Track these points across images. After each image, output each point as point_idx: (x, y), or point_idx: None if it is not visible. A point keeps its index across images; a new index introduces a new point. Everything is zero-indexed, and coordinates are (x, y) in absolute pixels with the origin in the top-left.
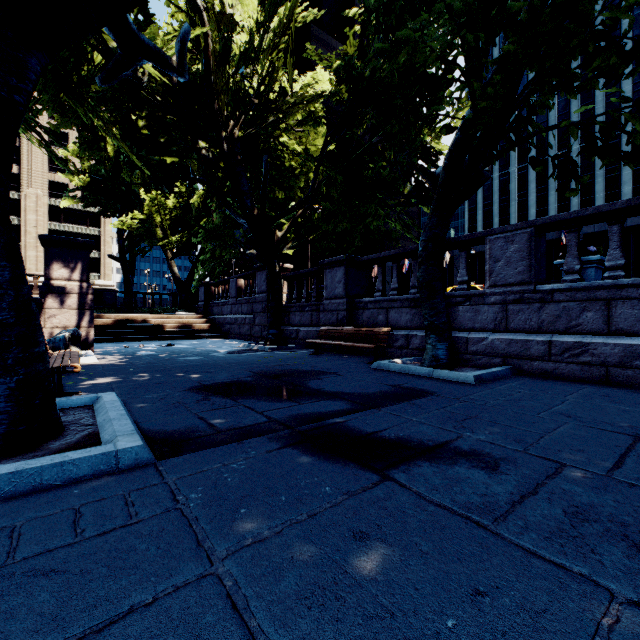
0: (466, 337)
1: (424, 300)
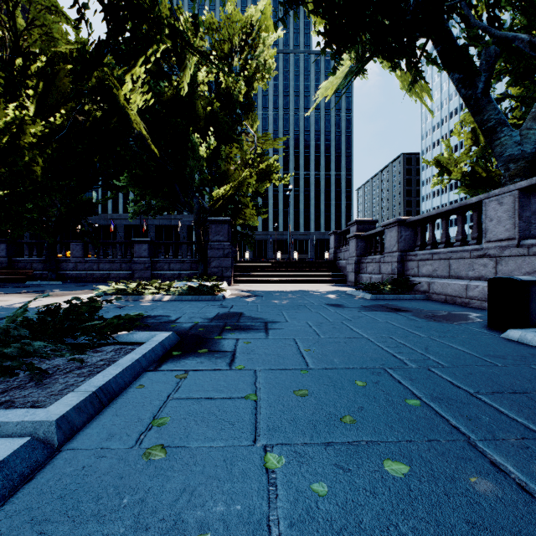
0: (64, 273)
1: (48, 261)
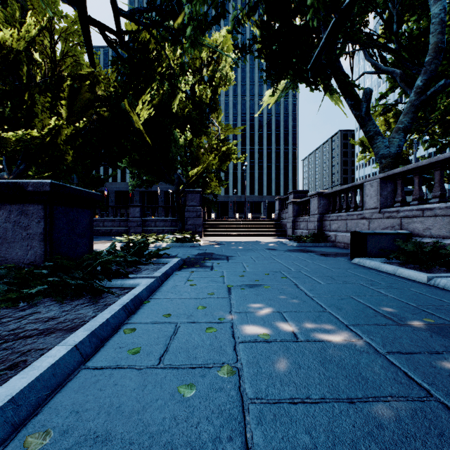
0: None
1: None
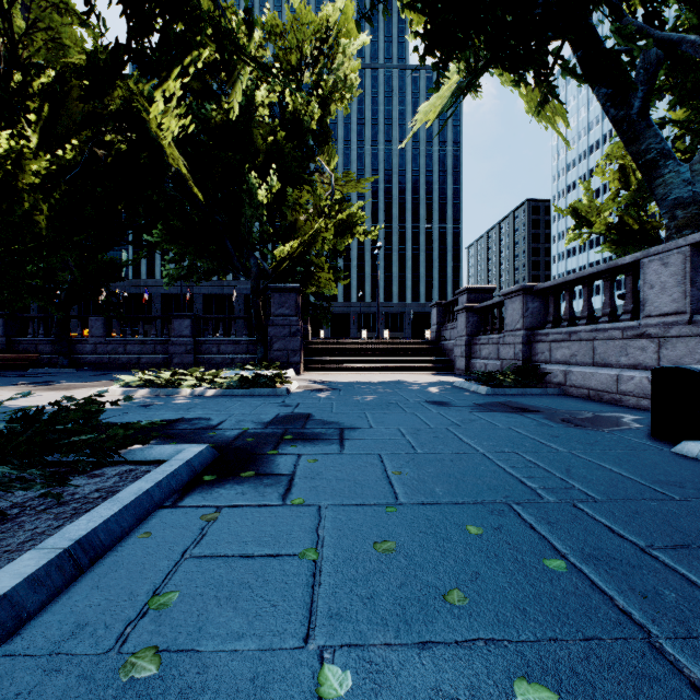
0: (80, 357)
1: (58, 342)
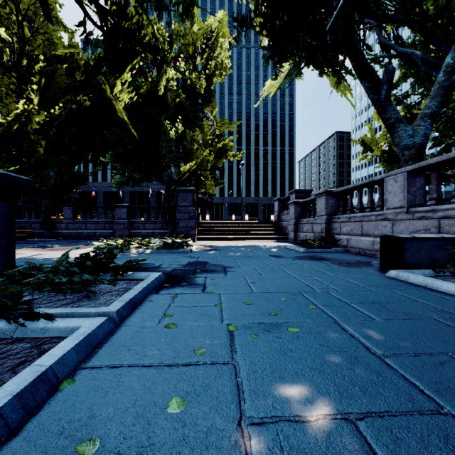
0: (58, 232)
1: (45, 222)
